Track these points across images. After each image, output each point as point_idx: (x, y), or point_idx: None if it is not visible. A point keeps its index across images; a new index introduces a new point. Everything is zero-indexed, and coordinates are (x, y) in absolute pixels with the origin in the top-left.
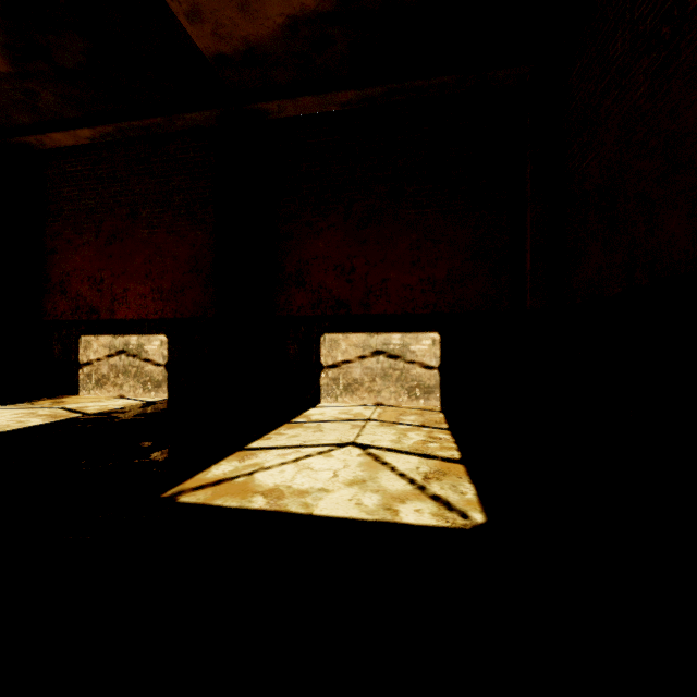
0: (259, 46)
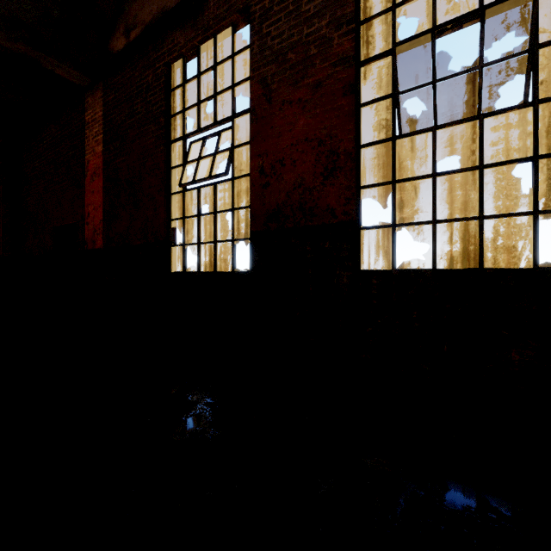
0: None
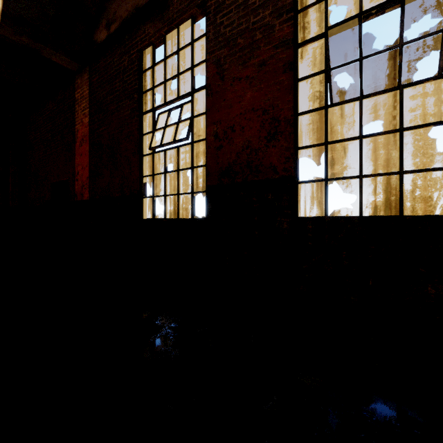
0: None
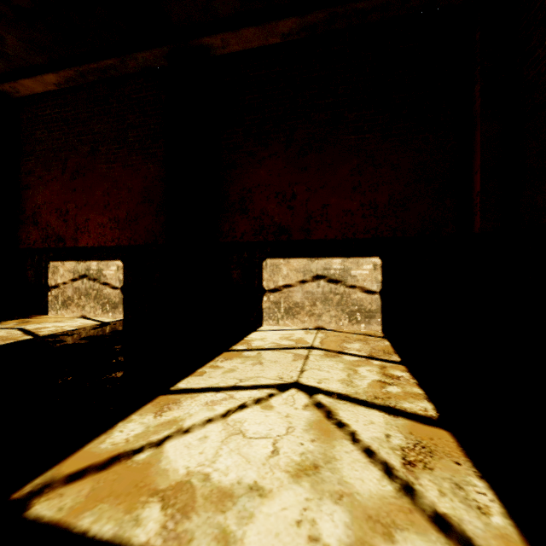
0: None
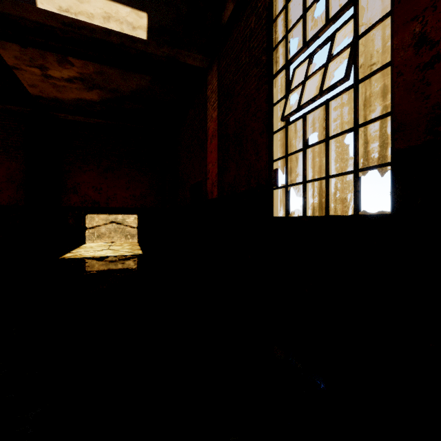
0: (61, 99)
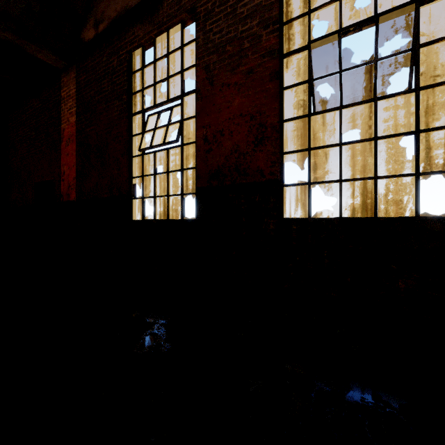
0: None
